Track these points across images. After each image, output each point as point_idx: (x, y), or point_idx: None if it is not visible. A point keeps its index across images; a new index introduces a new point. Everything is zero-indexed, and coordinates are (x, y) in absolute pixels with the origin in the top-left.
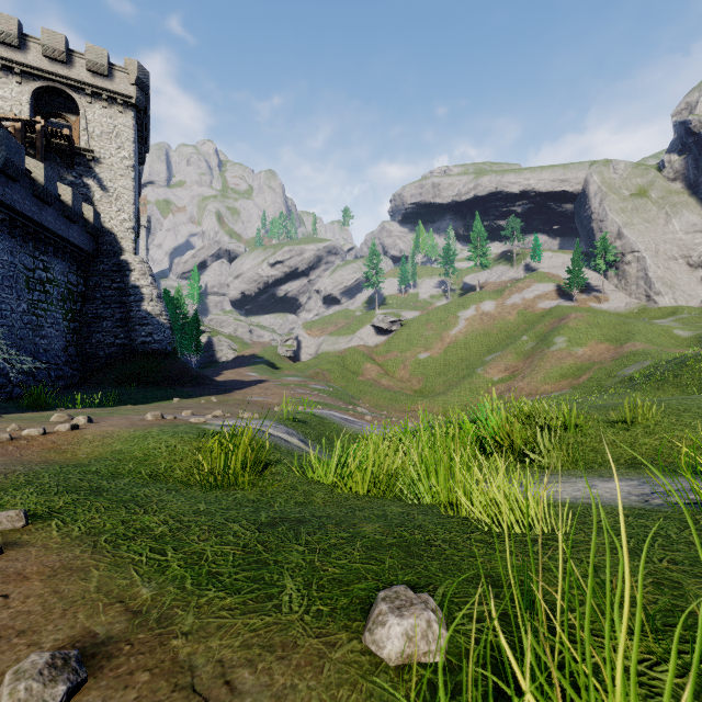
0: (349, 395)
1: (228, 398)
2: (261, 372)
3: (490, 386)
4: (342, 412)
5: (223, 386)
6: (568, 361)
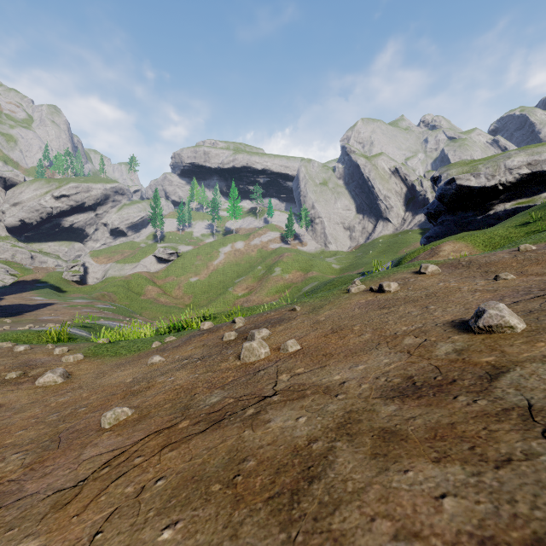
0: (130, 311)
1: (21, 319)
2: (47, 296)
3: (236, 300)
4: (119, 322)
5: (11, 310)
6: (281, 282)
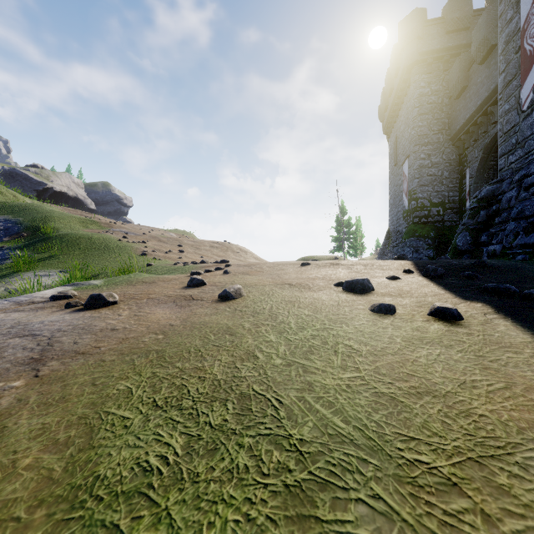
0: None
1: None
2: None
3: None
4: None
5: None
6: None
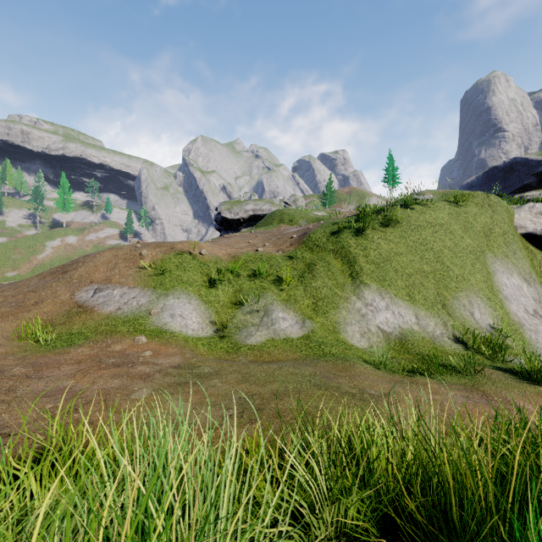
0: None
1: None
2: None
3: None
4: None
5: None
6: None
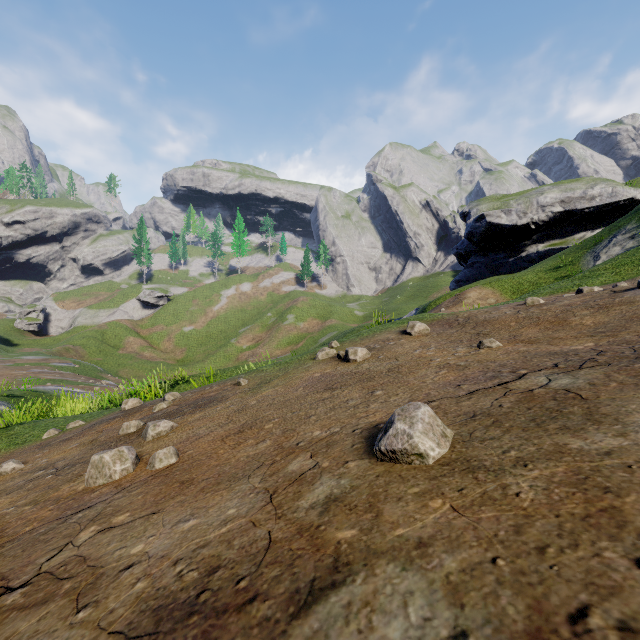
0: (98, 370)
1: None
2: None
3: (240, 353)
4: (72, 386)
5: None
6: (294, 332)
